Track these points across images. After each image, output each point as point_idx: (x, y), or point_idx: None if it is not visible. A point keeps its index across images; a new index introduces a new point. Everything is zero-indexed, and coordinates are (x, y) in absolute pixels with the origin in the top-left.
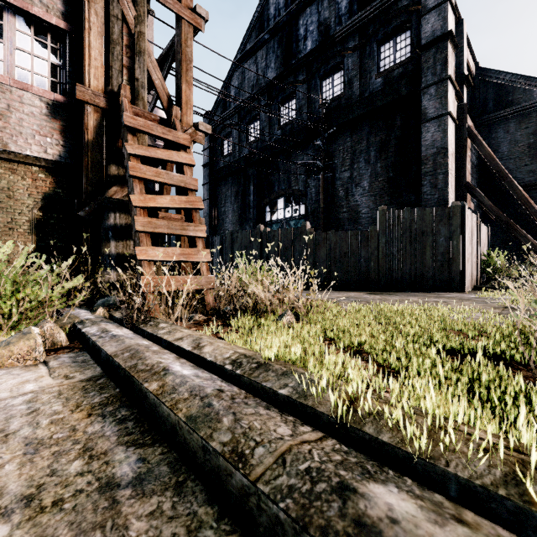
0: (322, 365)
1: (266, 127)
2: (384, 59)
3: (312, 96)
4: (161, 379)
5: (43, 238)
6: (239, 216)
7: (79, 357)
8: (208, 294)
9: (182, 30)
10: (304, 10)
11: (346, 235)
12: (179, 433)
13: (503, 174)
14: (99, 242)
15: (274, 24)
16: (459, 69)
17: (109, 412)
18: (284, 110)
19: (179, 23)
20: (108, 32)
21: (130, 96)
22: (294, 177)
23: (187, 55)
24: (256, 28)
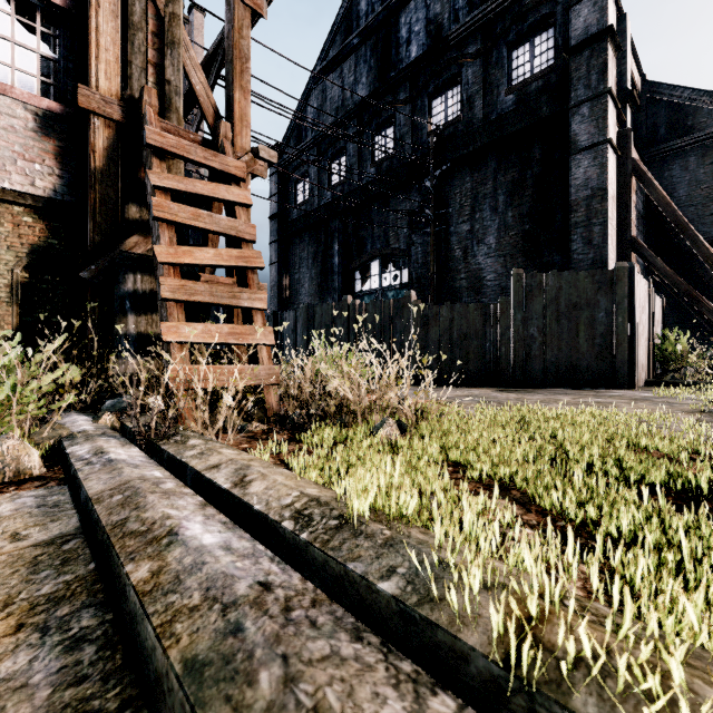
0: (463, 535)
1: (355, 164)
2: (517, 68)
3: (418, 119)
4: (159, 556)
5: (30, 311)
6: (319, 286)
7: (51, 497)
8: (270, 393)
9: (235, 14)
10: (408, 4)
11: (466, 309)
12: (167, 701)
13: (682, 226)
14: (111, 316)
15: (366, 24)
16: (620, 82)
17: (59, 620)
18: (379, 141)
19: (230, 4)
20: (126, 11)
21: (157, 104)
22: (394, 232)
23: (242, 50)
24: (341, 30)
